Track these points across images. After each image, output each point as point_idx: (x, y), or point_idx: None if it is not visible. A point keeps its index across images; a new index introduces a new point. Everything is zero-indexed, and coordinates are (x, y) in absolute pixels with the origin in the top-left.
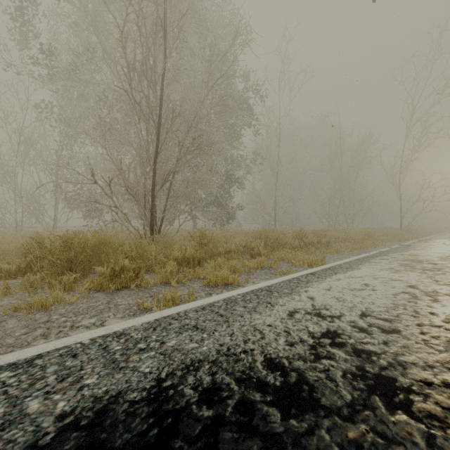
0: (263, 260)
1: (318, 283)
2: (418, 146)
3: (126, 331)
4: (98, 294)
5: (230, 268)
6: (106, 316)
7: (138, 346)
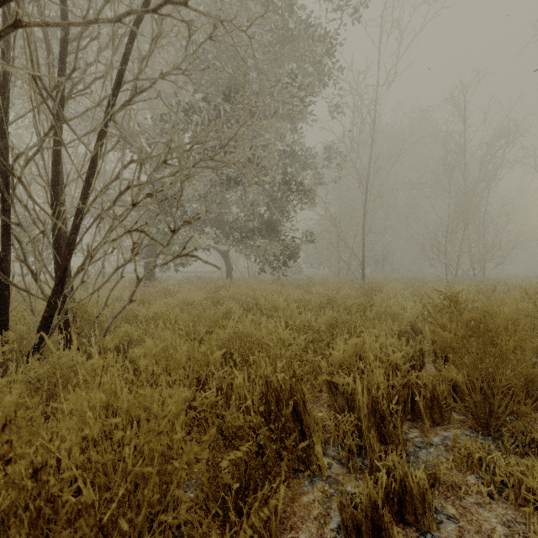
0: None
1: None
2: None
3: None
4: None
5: None
6: None
7: None
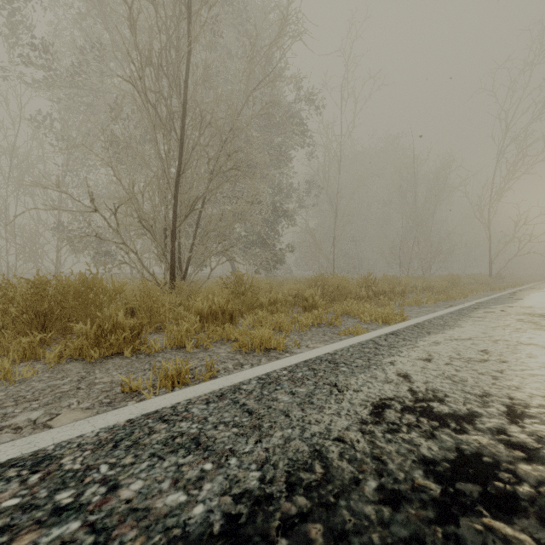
0: (320, 314)
1: (408, 349)
2: (511, 173)
3: (58, 450)
4: (71, 366)
5: (275, 326)
6: (65, 404)
7: (55, 498)
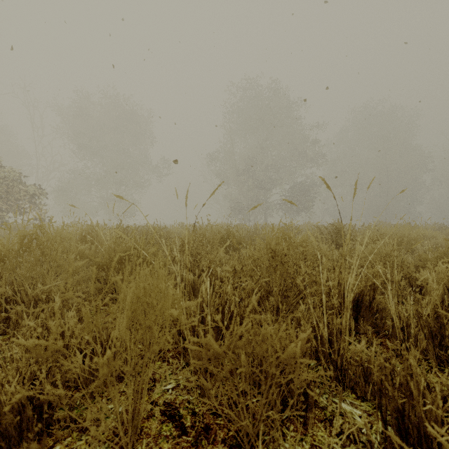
0: None
1: None
2: None
3: None
4: None
5: None
6: None
7: None
